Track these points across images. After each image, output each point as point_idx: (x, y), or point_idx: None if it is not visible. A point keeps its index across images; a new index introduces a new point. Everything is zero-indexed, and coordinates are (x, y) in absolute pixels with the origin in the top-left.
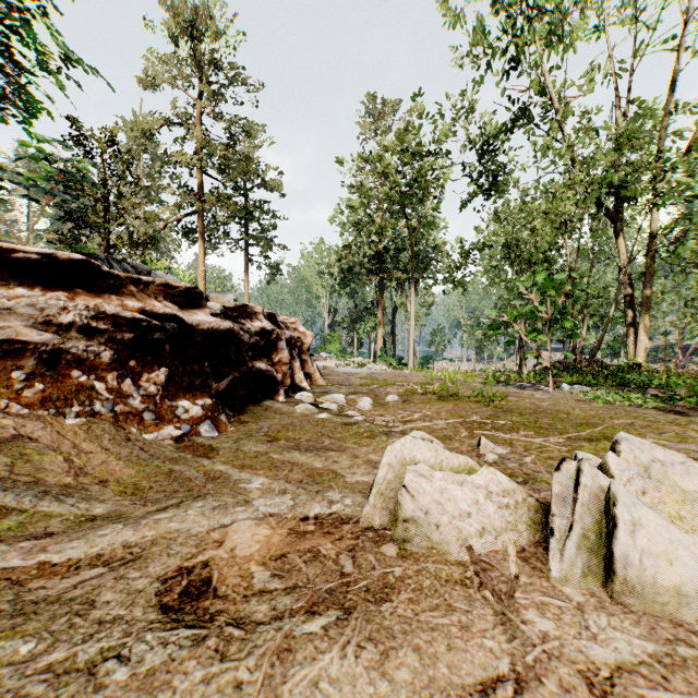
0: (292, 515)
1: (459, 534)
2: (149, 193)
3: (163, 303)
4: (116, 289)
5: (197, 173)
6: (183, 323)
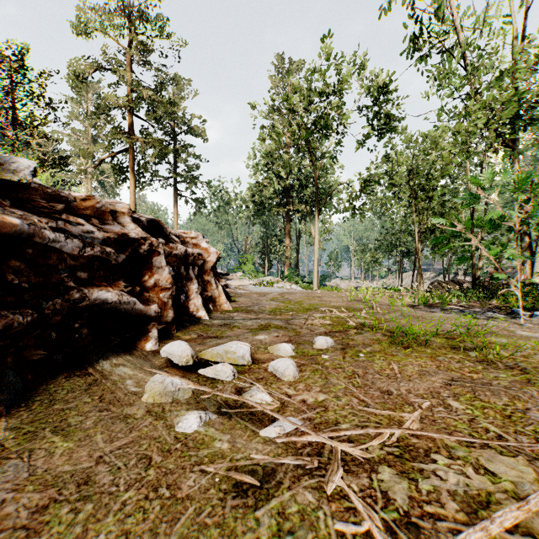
0: None
1: None
2: (96, 140)
3: None
4: None
5: (129, 116)
6: None
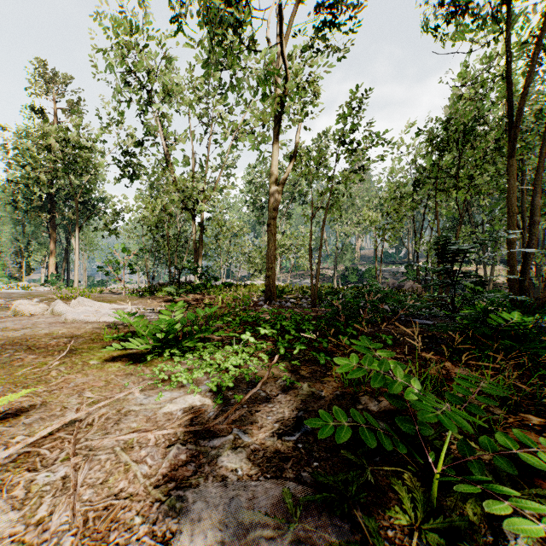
0: None
1: (30, 312)
2: None
3: None
4: None
5: None
6: None
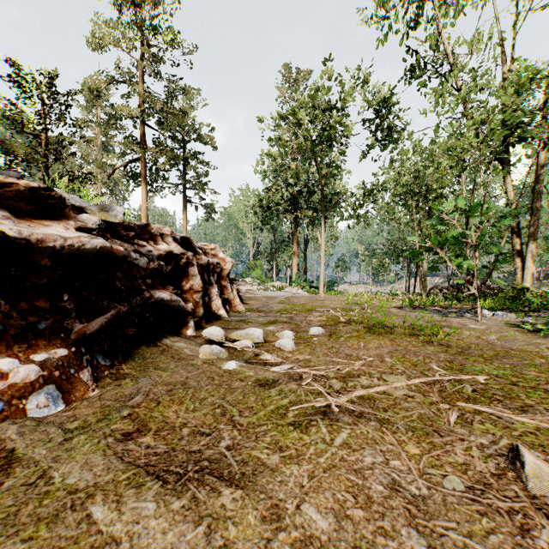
0: None
1: None
2: (105, 147)
3: None
4: None
5: (141, 126)
6: None
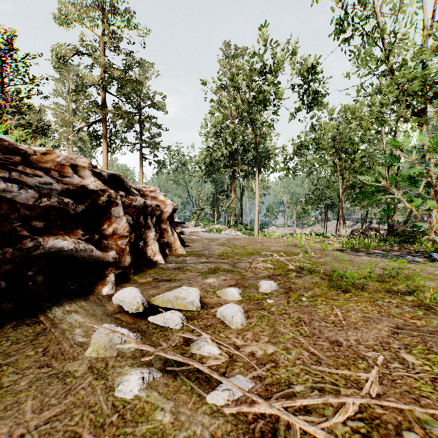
0: None
1: None
2: (76, 113)
3: None
4: None
5: (102, 92)
6: None
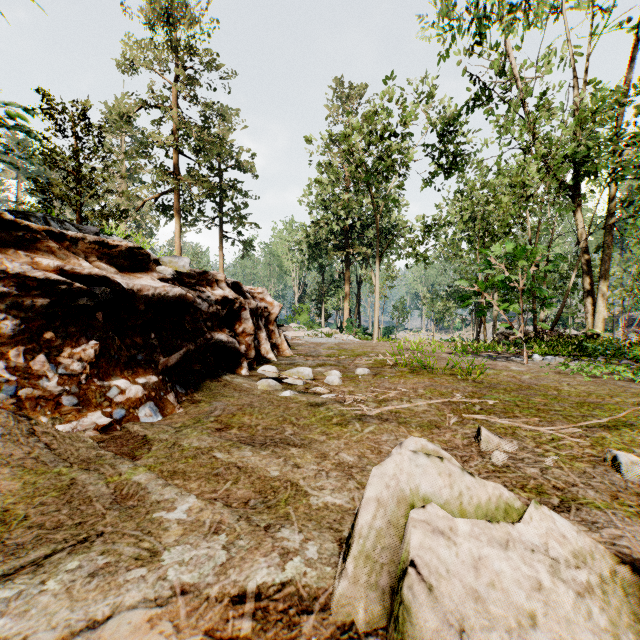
0: (219, 589)
1: None
2: (131, 174)
3: (95, 264)
4: (27, 244)
5: (174, 154)
6: (118, 287)
